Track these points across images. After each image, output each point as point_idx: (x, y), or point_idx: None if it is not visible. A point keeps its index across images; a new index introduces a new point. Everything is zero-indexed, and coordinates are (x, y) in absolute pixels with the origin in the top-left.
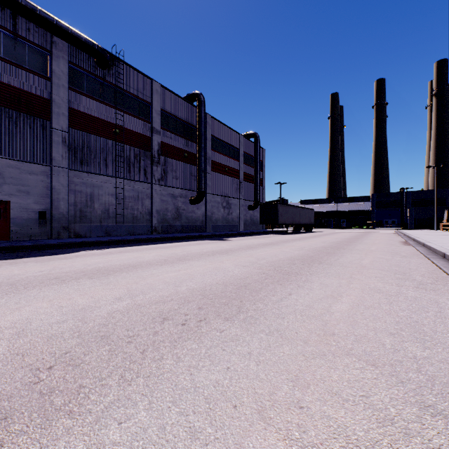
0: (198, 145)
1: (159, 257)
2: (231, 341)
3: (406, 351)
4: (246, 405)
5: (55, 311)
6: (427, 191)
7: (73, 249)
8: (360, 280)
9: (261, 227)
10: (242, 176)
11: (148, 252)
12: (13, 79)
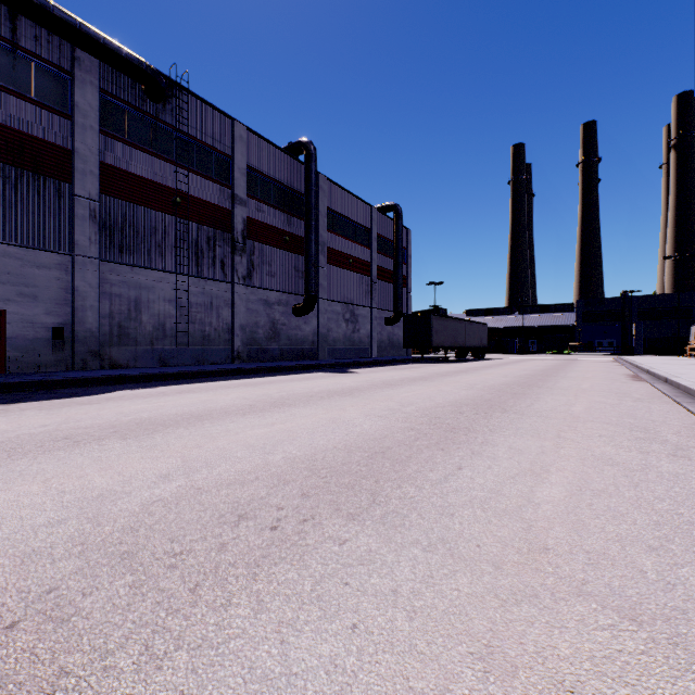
0: (307, 223)
1: (242, 401)
2: (359, 564)
3: (688, 586)
4: None
5: (50, 500)
6: (663, 296)
7: (105, 387)
8: (574, 441)
9: (405, 352)
10: (375, 272)
11: (224, 392)
12: (11, 117)
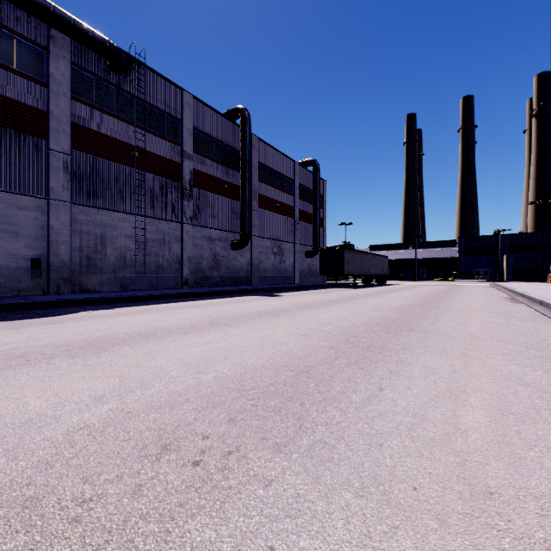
0: (242, 174)
1: (184, 321)
2: (286, 516)
3: None
4: None
5: None
6: (528, 234)
7: (71, 308)
8: (481, 360)
9: (321, 279)
10: (297, 214)
11: (171, 313)
12: None
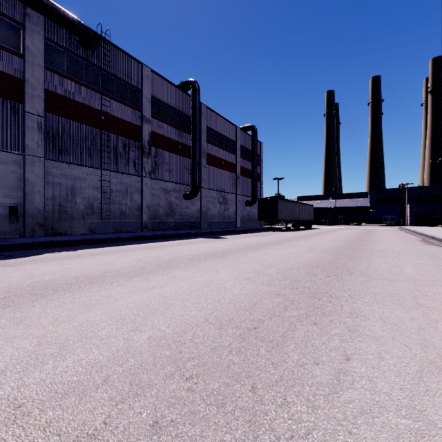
0: (193, 136)
1: (135, 263)
2: None
3: None
4: None
5: None
6: (427, 187)
7: (39, 250)
8: (440, 311)
9: (258, 224)
10: (239, 170)
11: (126, 254)
12: None
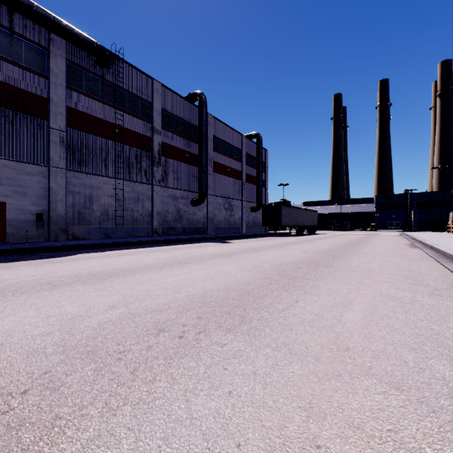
0: (200, 146)
1: (158, 261)
2: (233, 357)
3: (432, 370)
4: (252, 444)
5: (41, 321)
6: (432, 193)
7: (70, 252)
8: (370, 285)
9: (263, 229)
10: (244, 177)
11: (147, 255)
12: (9, 77)
